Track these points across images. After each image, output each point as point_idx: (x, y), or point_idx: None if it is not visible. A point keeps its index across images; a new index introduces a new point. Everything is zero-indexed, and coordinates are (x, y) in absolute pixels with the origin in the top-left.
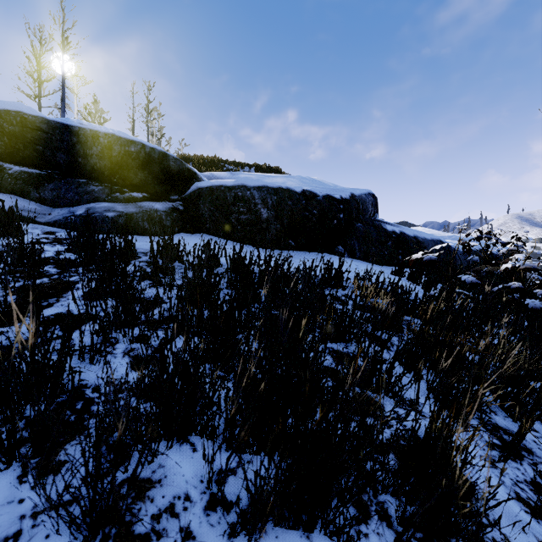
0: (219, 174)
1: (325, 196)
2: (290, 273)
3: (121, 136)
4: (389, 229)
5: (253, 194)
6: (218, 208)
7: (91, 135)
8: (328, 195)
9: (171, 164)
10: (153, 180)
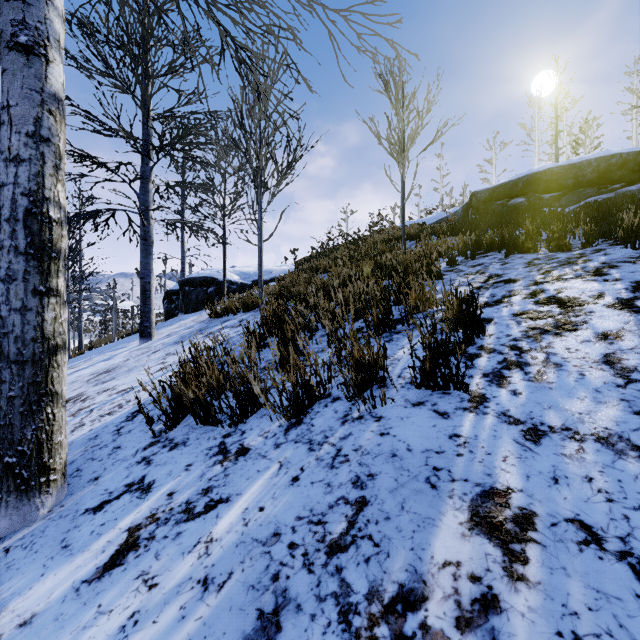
0: None
1: None
2: None
3: (605, 156)
4: None
5: None
6: None
7: (586, 163)
8: None
9: None
10: (628, 173)
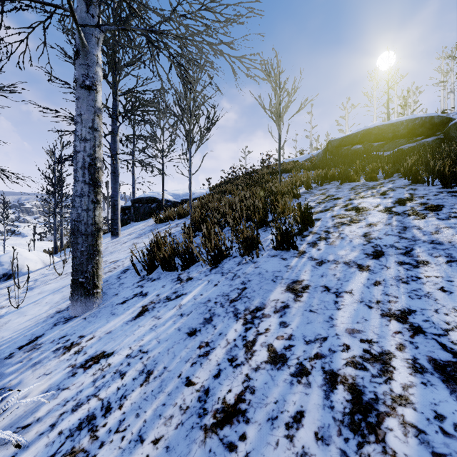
0: None
1: None
2: None
3: (411, 119)
4: None
5: None
6: None
7: (400, 123)
8: None
9: (435, 120)
10: (426, 130)
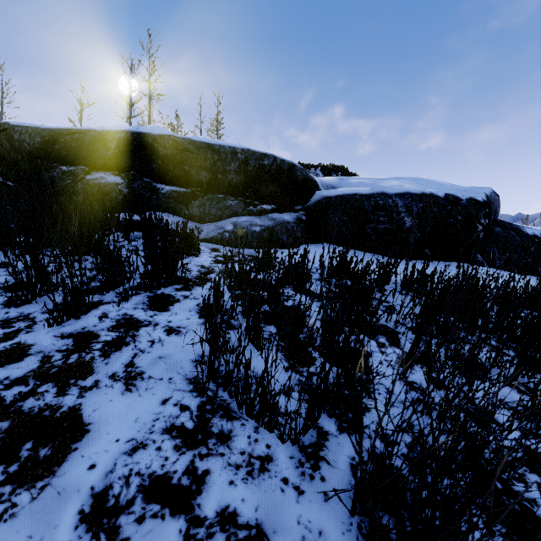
0: (328, 180)
1: (468, 199)
2: (524, 298)
3: (255, 151)
4: (530, 233)
5: (396, 202)
6: (352, 218)
7: (230, 151)
8: (470, 198)
9: (298, 175)
10: (281, 192)
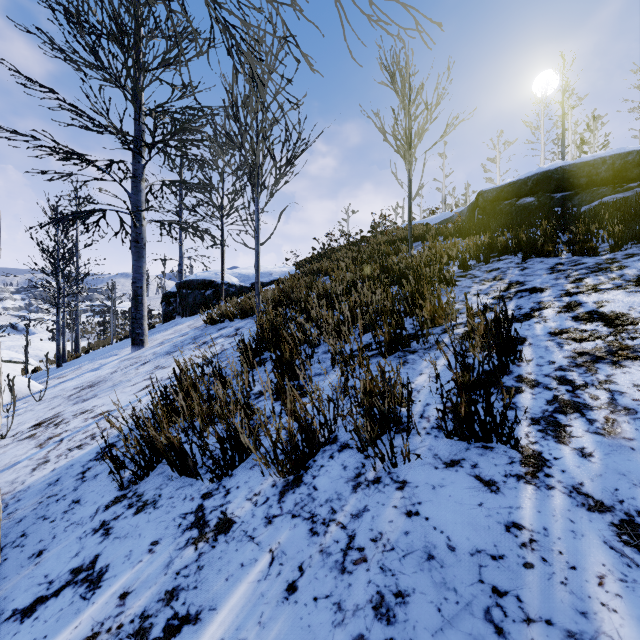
0: None
1: None
2: None
3: (620, 153)
4: None
5: None
6: None
7: (600, 161)
8: None
9: None
10: None
